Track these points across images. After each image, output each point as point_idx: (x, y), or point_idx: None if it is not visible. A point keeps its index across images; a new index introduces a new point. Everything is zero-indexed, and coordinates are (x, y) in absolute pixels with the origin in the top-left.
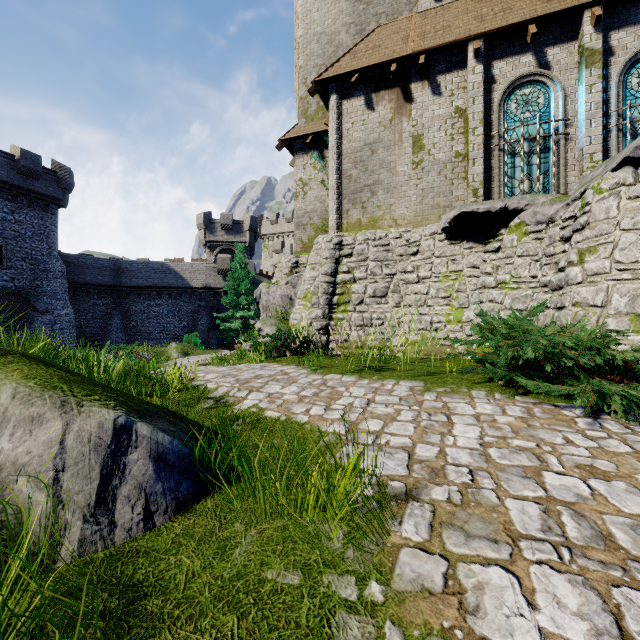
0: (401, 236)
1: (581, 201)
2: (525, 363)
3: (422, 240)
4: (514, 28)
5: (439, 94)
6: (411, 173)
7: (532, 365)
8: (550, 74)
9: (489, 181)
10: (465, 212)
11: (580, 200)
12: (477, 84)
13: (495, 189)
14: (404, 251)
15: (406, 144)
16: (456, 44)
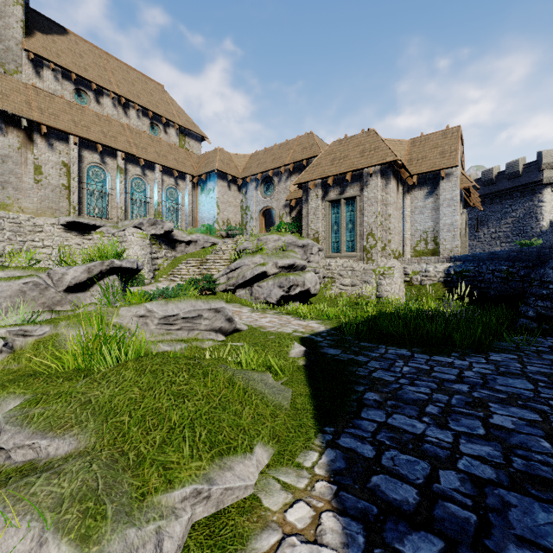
0: (29, 220)
1: (124, 233)
2: None
3: (46, 225)
4: (93, 142)
5: (53, 149)
6: (34, 185)
7: None
8: (107, 168)
9: (80, 204)
10: (78, 221)
11: (124, 232)
12: (76, 157)
13: (83, 208)
14: (33, 229)
15: (31, 167)
16: (65, 132)
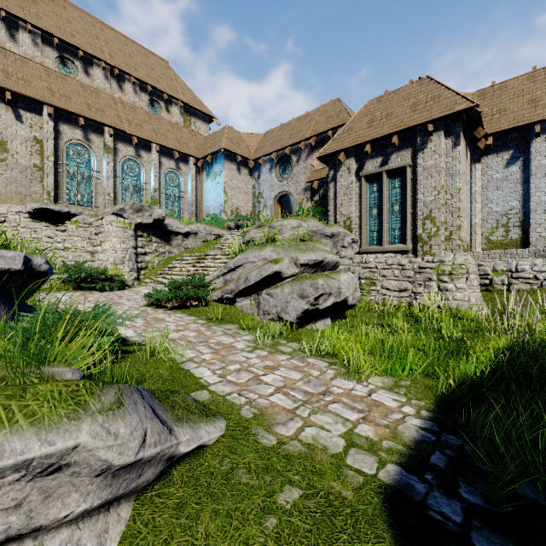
0: None
1: (102, 222)
2: (81, 280)
3: (9, 214)
4: (73, 114)
5: (21, 122)
6: None
7: (84, 281)
8: (91, 146)
9: (57, 188)
10: (46, 208)
11: (101, 221)
12: (50, 132)
13: (61, 194)
14: None
15: None
16: (36, 101)
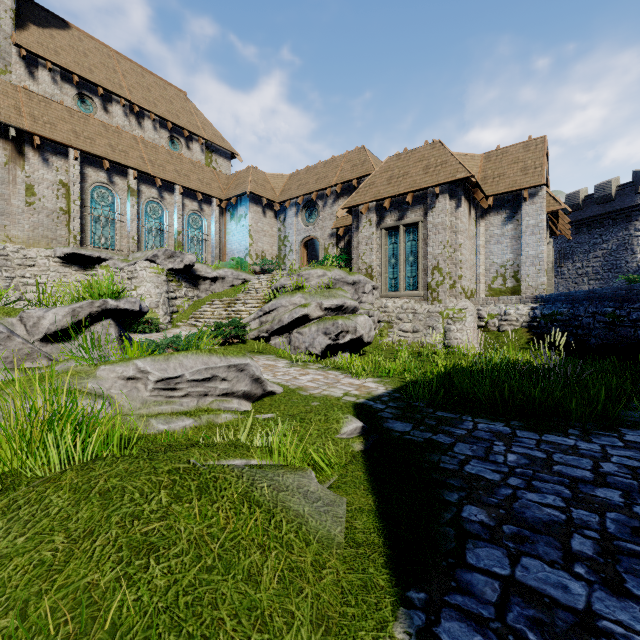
0: (19, 251)
1: (135, 267)
2: None
3: (39, 258)
4: (98, 157)
5: (48, 165)
6: (25, 208)
7: None
8: (115, 189)
9: (82, 232)
10: (78, 253)
11: (134, 266)
12: (77, 175)
13: (86, 238)
14: (23, 263)
15: (20, 187)
16: (63, 145)
